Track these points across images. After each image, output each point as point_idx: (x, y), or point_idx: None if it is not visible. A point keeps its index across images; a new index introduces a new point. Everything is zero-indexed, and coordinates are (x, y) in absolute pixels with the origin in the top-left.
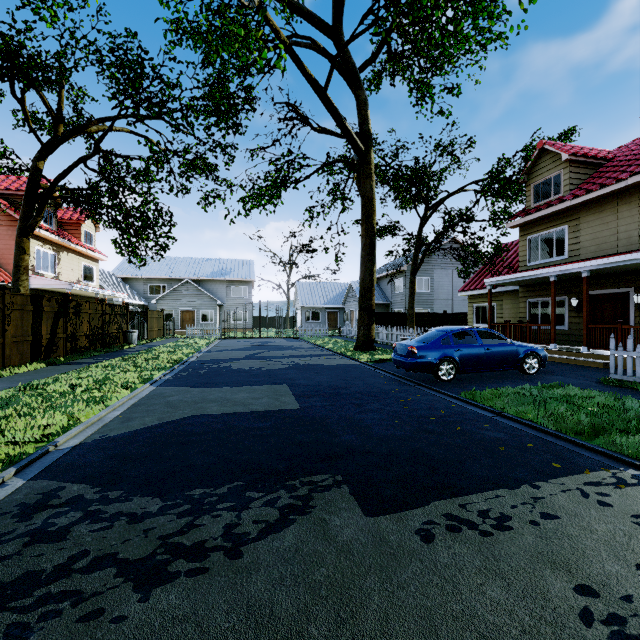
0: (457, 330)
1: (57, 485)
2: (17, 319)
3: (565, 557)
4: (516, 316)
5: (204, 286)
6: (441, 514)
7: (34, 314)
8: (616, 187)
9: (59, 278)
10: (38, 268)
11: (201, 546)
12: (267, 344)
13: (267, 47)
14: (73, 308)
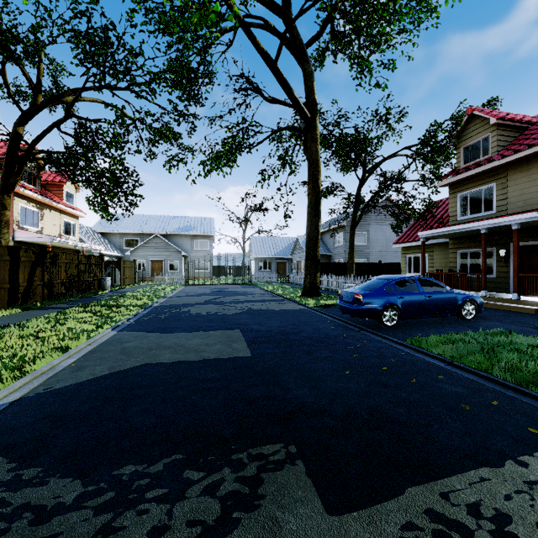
0: (399, 278)
1: None
2: None
3: None
4: (446, 265)
5: (171, 240)
6: (421, 511)
7: (11, 264)
8: None
9: (42, 232)
10: (23, 223)
11: None
12: (225, 290)
13: (219, 3)
14: (50, 258)
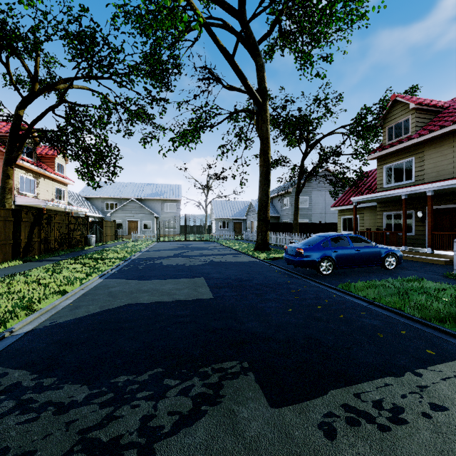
0: (334, 236)
1: (1, 371)
2: (1, 227)
3: None
4: (374, 225)
5: (145, 203)
6: (339, 405)
7: (14, 223)
8: (453, 127)
9: (38, 197)
10: (22, 190)
11: (116, 442)
12: (190, 245)
13: (187, 14)
14: (45, 219)
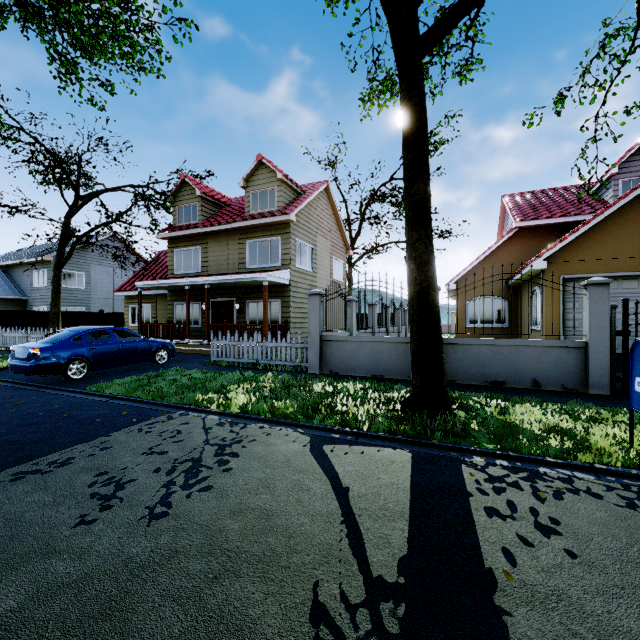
0: (91, 330)
1: None
2: None
3: (101, 464)
4: (167, 317)
5: None
6: (10, 475)
7: None
8: (227, 227)
9: None
10: None
11: None
12: None
13: None
14: None
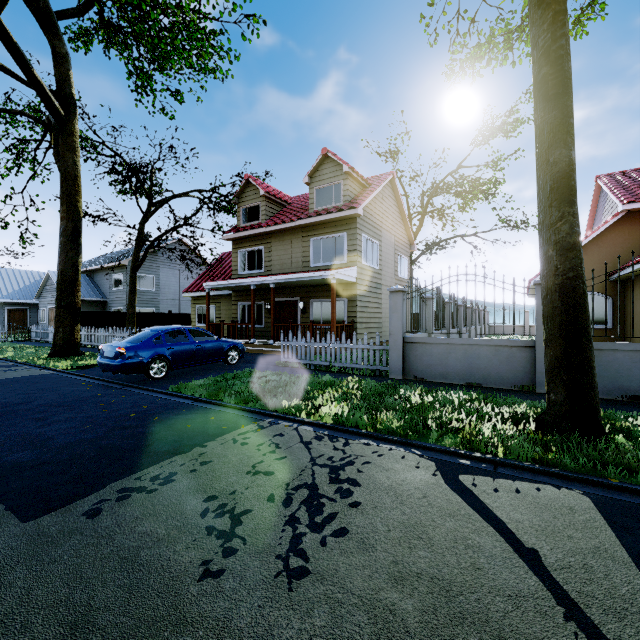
0: (170, 329)
1: None
2: None
3: (206, 484)
4: (231, 317)
5: None
6: (115, 491)
7: None
8: (291, 225)
9: None
10: None
11: None
12: None
13: None
14: None
